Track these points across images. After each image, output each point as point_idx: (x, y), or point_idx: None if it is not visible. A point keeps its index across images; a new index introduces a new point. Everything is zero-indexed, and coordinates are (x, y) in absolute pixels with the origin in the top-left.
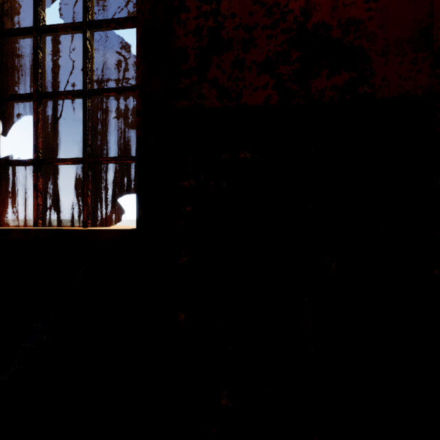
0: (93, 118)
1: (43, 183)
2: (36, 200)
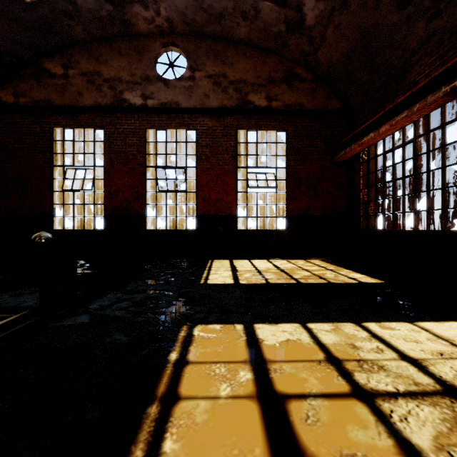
0: (445, 195)
1: (429, 216)
2: (427, 222)
